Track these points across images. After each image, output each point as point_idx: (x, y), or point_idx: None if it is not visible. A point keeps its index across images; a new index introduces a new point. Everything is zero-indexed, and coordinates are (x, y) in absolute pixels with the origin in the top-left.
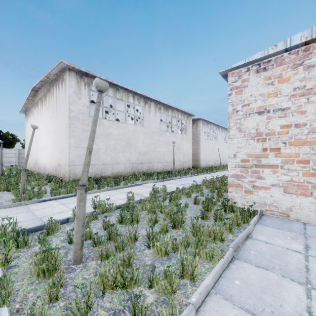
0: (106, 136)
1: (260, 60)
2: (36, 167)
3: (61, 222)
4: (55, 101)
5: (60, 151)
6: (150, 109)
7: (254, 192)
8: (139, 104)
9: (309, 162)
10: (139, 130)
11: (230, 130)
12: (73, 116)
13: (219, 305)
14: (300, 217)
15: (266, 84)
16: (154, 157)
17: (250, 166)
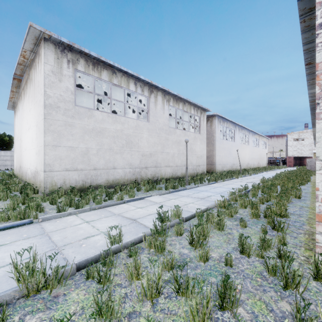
0: (98, 132)
1: None
2: (20, 171)
3: None
4: (33, 87)
5: (37, 152)
6: (156, 100)
7: None
8: (143, 93)
9: None
10: (143, 125)
11: None
12: (51, 104)
13: None
14: None
15: None
16: (161, 160)
17: None
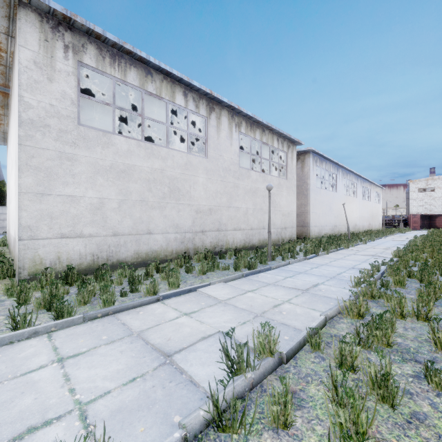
0: (121, 171)
1: None
2: (9, 237)
3: None
4: (13, 98)
5: (15, 205)
6: (219, 123)
7: None
8: (198, 111)
9: None
10: (198, 163)
11: None
12: (33, 120)
13: None
14: None
15: None
16: (227, 220)
17: None
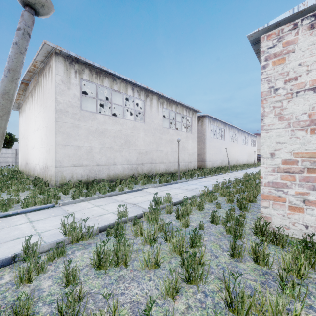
0: (101, 132)
1: None
2: (27, 168)
3: (0, 265)
4: (42, 93)
5: (47, 150)
6: (151, 103)
7: (305, 209)
8: (140, 97)
9: None
10: (140, 126)
11: (264, 117)
12: (61, 109)
13: None
14: None
15: None
16: (156, 157)
17: (299, 171)
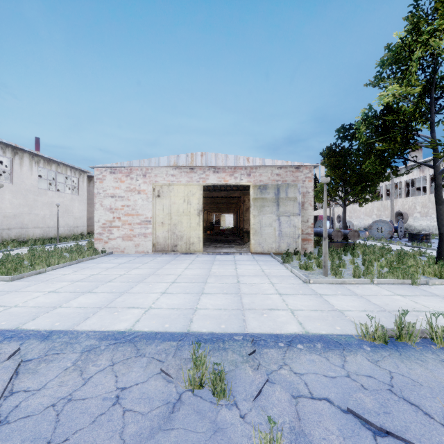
0: None
1: (112, 167)
2: None
3: None
4: None
5: None
6: (22, 162)
7: (109, 242)
8: (5, 155)
9: (132, 224)
10: (5, 187)
11: (96, 204)
12: None
13: (63, 269)
14: (129, 252)
15: (115, 181)
16: (29, 221)
17: (107, 227)
